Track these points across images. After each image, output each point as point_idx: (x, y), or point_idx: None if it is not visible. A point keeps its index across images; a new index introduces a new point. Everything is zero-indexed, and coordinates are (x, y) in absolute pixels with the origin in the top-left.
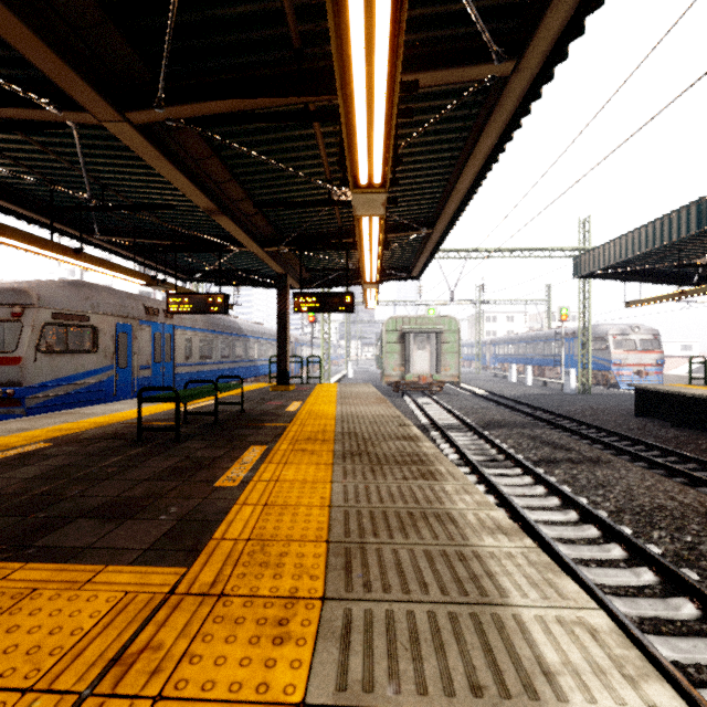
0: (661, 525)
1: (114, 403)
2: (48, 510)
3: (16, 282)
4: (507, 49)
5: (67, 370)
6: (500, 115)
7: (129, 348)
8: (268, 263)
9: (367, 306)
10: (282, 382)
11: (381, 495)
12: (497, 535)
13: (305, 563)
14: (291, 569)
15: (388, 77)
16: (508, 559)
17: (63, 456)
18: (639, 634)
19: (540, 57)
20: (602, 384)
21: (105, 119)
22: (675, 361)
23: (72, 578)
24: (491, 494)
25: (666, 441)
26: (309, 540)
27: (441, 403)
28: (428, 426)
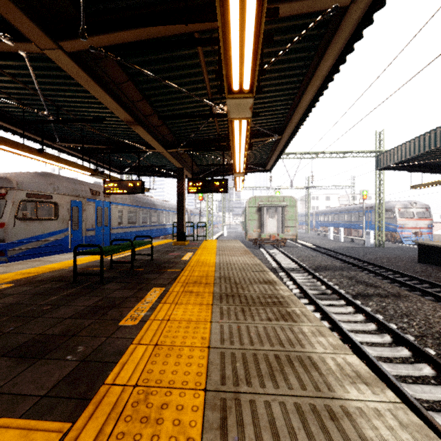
0: None
1: (68, 253)
2: None
3: (4, 173)
4: None
5: (37, 231)
6: (338, 42)
7: (80, 217)
8: (171, 160)
9: (236, 189)
10: (180, 239)
11: (251, 336)
12: (359, 385)
13: (183, 419)
14: (169, 427)
15: None
16: (378, 418)
17: (16, 295)
18: None
19: None
20: (391, 241)
21: (44, 47)
22: (438, 225)
23: None
24: (324, 319)
25: None
26: (189, 388)
27: (285, 253)
28: (277, 269)
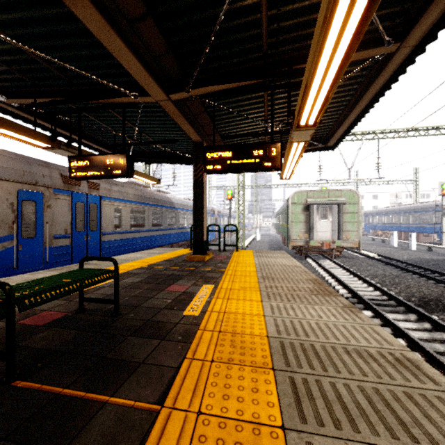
0: None
1: (1, 280)
2: None
3: None
4: None
5: None
6: None
7: (39, 217)
8: (181, 124)
9: (281, 177)
10: (198, 251)
11: None
12: None
13: None
14: None
15: None
16: None
17: None
18: None
19: None
20: None
21: None
22: None
23: None
24: None
25: None
26: None
27: (348, 268)
28: (351, 301)
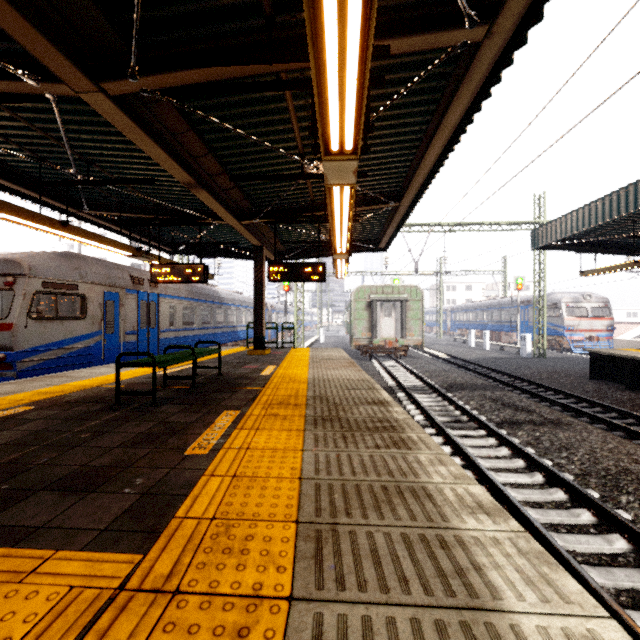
0: (628, 489)
1: (101, 367)
2: (11, 481)
3: (10, 253)
4: (479, 14)
5: (57, 336)
6: (470, 84)
7: (116, 315)
8: (245, 235)
9: (337, 276)
10: (258, 347)
11: (353, 465)
12: (479, 515)
13: (272, 550)
14: (256, 557)
15: (361, 27)
16: (495, 546)
17: (41, 421)
18: (621, 612)
19: (514, 21)
20: (556, 349)
21: (81, 90)
22: (623, 327)
23: (16, 566)
24: (457, 455)
25: (622, 403)
26: (278, 520)
27: (406, 366)
28: (394, 388)
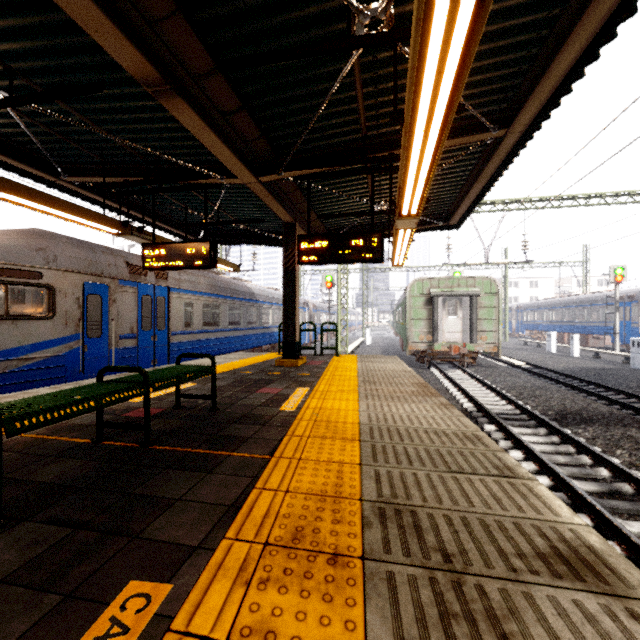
0: None
1: (71, 384)
2: None
3: None
4: None
5: (7, 341)
6: None
7: (105, 313)
8: (270, 204)
9: (393, 263)
10: (289, 355)
11: None
12: None
13: None
14: None
15: None
16: None
17: None
18: None
19: None
20: None
21: None
22: None
23: None
24: None
25: None
26: None
27: (480, 379)
28: (475, 415)
